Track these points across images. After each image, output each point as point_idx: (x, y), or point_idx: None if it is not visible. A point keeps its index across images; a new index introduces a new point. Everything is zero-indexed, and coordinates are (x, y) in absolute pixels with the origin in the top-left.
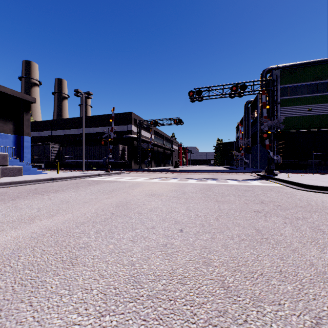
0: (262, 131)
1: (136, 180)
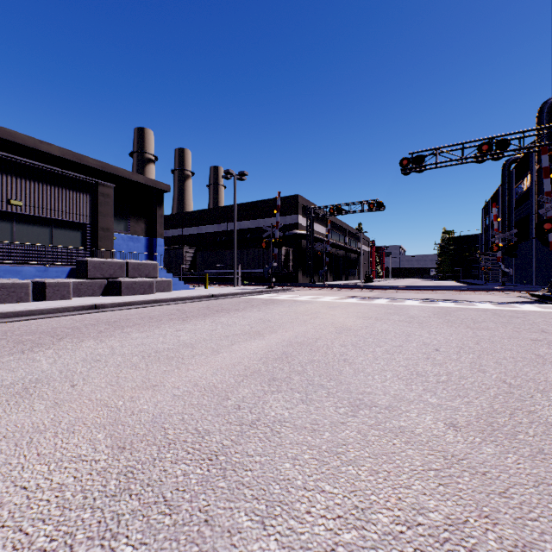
0: (540, 216)
1: (322, 299)
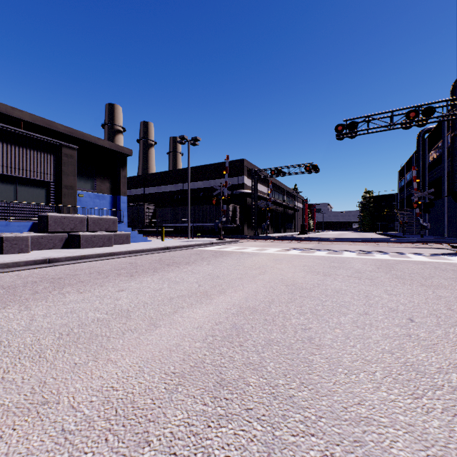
0: (454, 177)
1: (267, 251)
